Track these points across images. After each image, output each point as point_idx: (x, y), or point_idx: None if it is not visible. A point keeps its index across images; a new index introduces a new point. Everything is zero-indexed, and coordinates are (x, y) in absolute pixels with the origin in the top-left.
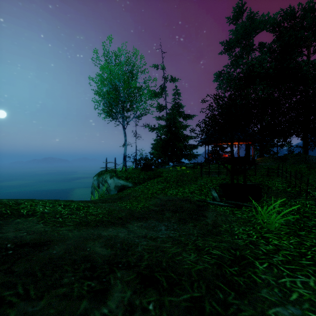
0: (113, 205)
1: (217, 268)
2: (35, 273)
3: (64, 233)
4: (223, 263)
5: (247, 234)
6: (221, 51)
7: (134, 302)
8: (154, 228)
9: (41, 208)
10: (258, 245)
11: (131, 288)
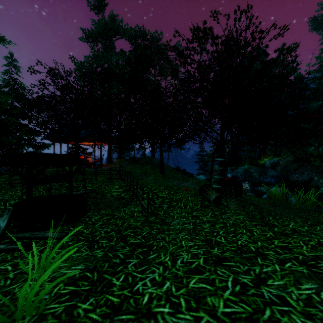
0: None
1: None
2: None
3: None
4: None
5: None
6: (82, 38)
7: None
8: None
9: None
10: None
11: None
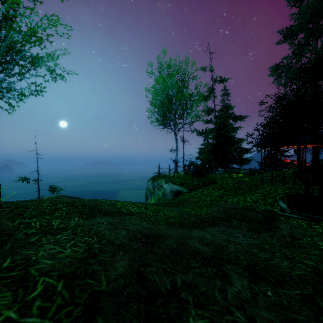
0: (178, 209)
1: (317, 276)
2: (170, 256)
3: (164, 230)
4: (321, 273)
5: None
6: (279, 41)
7: (253, 288)
8: (231, 234)
9: (132, 209)
10: None
11: (244, 278)
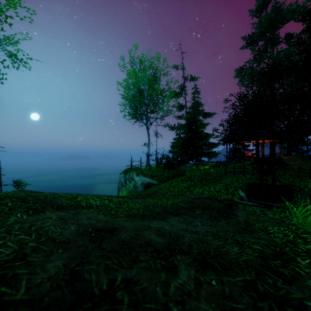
0: (145, 201)
1: (261, 260)
2: (118, 251)
3: (122, 223)
4: (266, 257)
5: (282, 234)
6: (243, 46)
7: (199, 278)
8: (191, 223)
9: (93, 202)
10: (297, 244)
11: (192, 268)
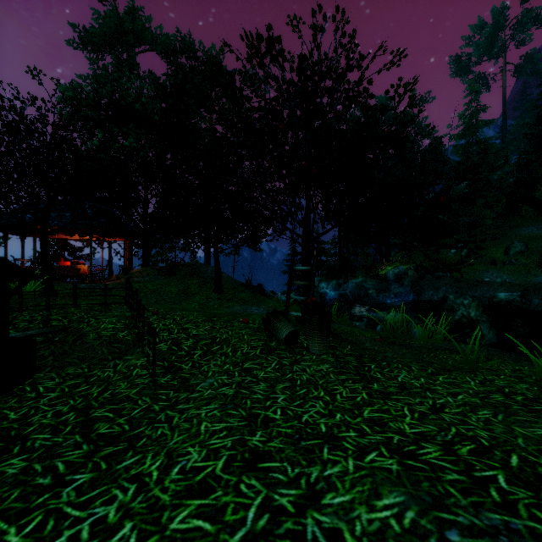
0: None
1: None
2: None
3: None
4: None
5: None
6: (73, 41)
7: None
8: None
9: None
10: None
11: None
